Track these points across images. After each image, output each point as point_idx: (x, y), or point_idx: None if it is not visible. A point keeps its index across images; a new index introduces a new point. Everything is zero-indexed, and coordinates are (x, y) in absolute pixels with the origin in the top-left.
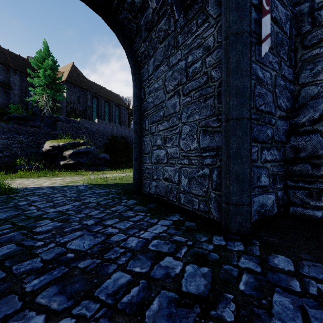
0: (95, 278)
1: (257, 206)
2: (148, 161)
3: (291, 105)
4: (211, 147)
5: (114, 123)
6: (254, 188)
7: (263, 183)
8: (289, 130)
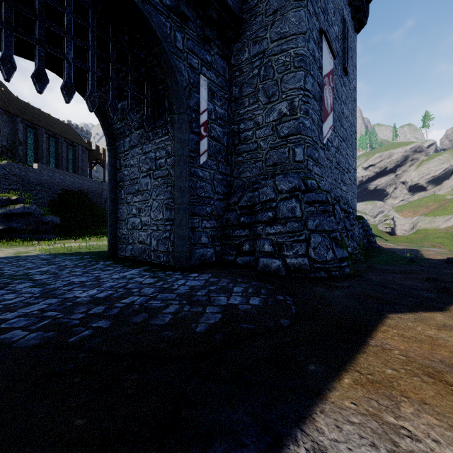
0: (99, 285)
1: (198, 255)
2: (124, 227)
3: (228, 191)
4: (170, 218)
5: (66, 169)
6: (196, 244)
7: (204, 242)
8: (226, 207)
